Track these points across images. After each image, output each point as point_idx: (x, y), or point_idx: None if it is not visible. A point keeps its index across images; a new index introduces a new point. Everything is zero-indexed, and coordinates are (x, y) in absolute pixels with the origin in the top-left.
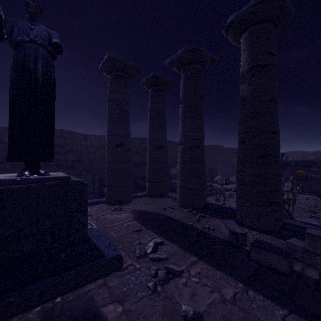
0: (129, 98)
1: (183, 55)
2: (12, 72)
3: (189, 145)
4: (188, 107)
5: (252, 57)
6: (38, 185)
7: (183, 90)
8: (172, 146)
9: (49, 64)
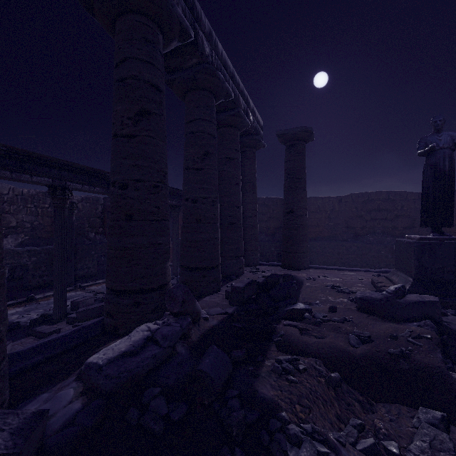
0: None
1: None
2: (426, 172)
3: None
4: None
5: None
6: (455, 242)
7: None
8: None
9: (452, 159)
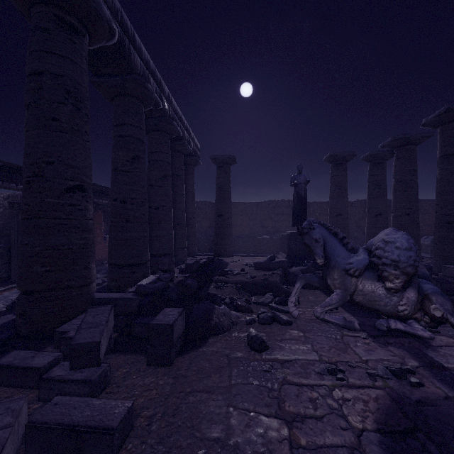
0: (346, 178)
1: (391, 143)
2: (294, 195)
3: (399, 214)
4: (398, 182)
5: (441, 148)
6: None
7: (394, 168)
8: (426, 206)
9: (305, 189)
